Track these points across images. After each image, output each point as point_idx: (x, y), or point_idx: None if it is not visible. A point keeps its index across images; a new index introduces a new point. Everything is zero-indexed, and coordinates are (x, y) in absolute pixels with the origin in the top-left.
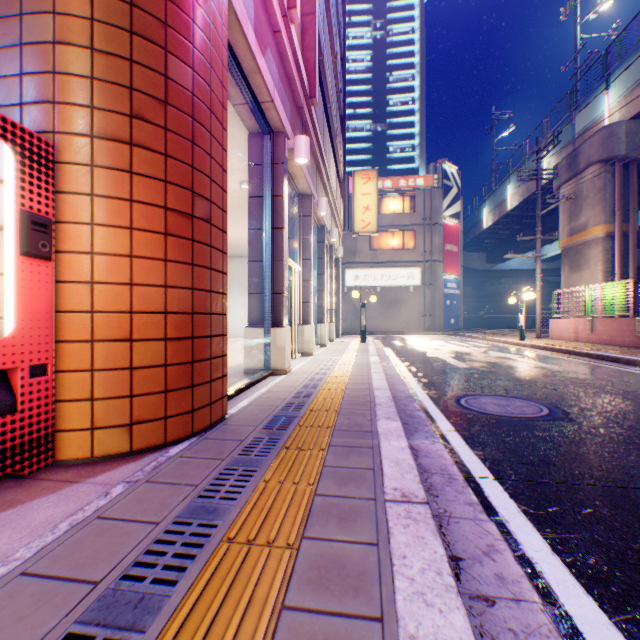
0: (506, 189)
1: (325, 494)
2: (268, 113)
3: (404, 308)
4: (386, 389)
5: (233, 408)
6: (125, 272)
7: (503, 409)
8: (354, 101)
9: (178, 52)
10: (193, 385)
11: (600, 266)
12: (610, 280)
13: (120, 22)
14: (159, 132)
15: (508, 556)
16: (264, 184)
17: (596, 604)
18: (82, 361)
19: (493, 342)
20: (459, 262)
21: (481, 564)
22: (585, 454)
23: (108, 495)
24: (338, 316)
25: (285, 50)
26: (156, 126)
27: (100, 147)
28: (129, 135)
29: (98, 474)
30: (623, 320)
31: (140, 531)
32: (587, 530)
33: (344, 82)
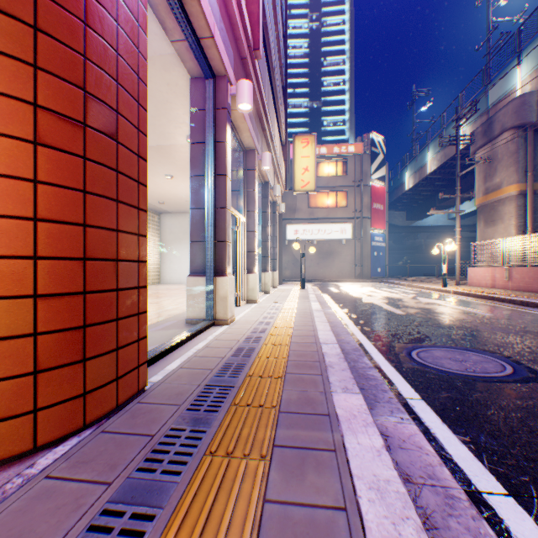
0: (426, 155)
1: None
2: (209, 52)
3: (337, 258)
4: (334, 343)
5: (159, 373)
6: None
7: (462, 366)
8: (294, 82)
9: None
10: (85, 358)
11: (513, 221)
12: (522, 233)
13: None
14: None
15: None
16: (206, 130)
17: None
18: None
19: (418, 288)
20: (385, 219)
21: None
22: None
23: None
24: (280, 265)
25: None
26: None
27: None
28: None
29: None
30: None
31: None
32: None
33: (286, 57)
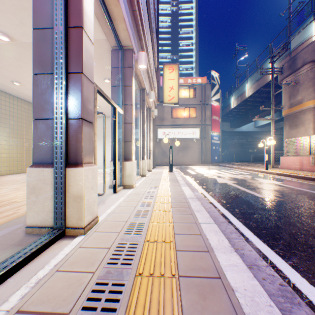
0: (245, 86)
1: None
2: None
3: (190, 150)
4: None
5: None
6: None
7: None
8: (162, 43)
9: None
10: None
11: (312, 125)
12: None
13: None
14: None
15: None
16: None
17: None
18: None
19: (247, 170)
20: (219, 126)
21: None
22: None
23: None
24: (154, 155)
25: None
26: None
27: None
28: None
29: None
30: None
31: None
32: None
33: (158, 9)
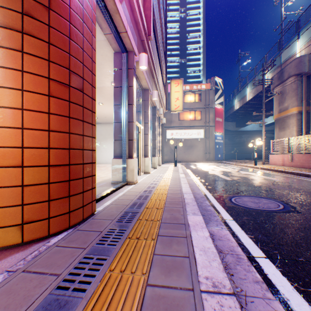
0: (246, 90)
1: (154, 284)
2: (124, 39)
3: (195, 149)
4: (190, 193)
5: (100, 206)
6: (18, 120)
7: (257, 205)
8: (170, 48)
9: None
10: (70, 195)
11: (295, 128)
12: (300, 135)
13: None
14: (44, 27)
15: None
16: (122, 80)
17: None
18: None
19: (241, 166)
20: (222, 126)
21: None
22: None
23: None
24: (163, 153)
25: (134, 5)
26: (41, 22)
27: None
28: (21, 26)
29: None
30: (308, 155)
31: None
32: None
33: (166, 35)
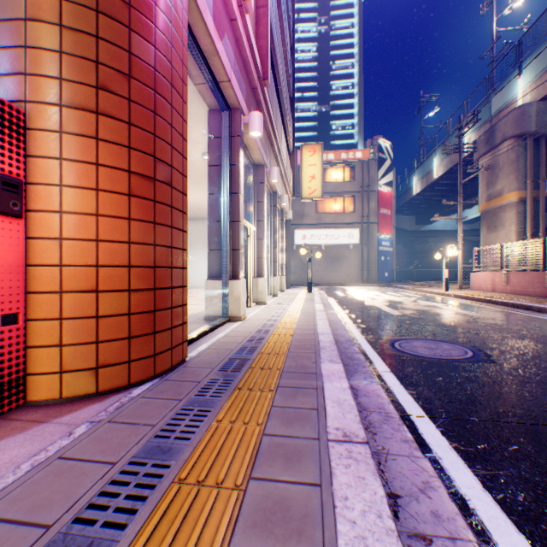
0: (432, 161)
1: (272, 434)
2: (226, 92)
3: (345, 263)
4: (329, 334)
5: (193, 351)
6: (91, 229)
7: (432, 352)
8: (302, 86)
9: (141, 31)
10: (155, 332)
11: (514, 227)
12: (522, 239)
13: (87, 1)
14: (123, 102)
15: (443, 493)
16: (222, 154)
17: (528, 542)
18: (51, 310)
19: (421, 292)
20: (392, 224)
21: (418, 501)
22: (507, 393)
23: (71, 435)
24: (288, 270)
25: (241, 36)
26: (120, 97)
27: (68, 115)
28: (95, 105)
29: (65, 414)
30: (534, 273)
31: (97, 472)
32: (514, 467)
33: (293, 68)
